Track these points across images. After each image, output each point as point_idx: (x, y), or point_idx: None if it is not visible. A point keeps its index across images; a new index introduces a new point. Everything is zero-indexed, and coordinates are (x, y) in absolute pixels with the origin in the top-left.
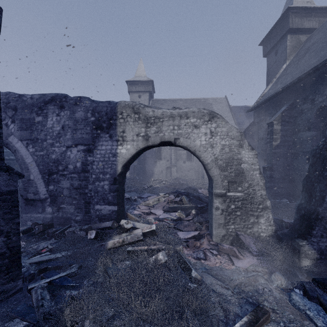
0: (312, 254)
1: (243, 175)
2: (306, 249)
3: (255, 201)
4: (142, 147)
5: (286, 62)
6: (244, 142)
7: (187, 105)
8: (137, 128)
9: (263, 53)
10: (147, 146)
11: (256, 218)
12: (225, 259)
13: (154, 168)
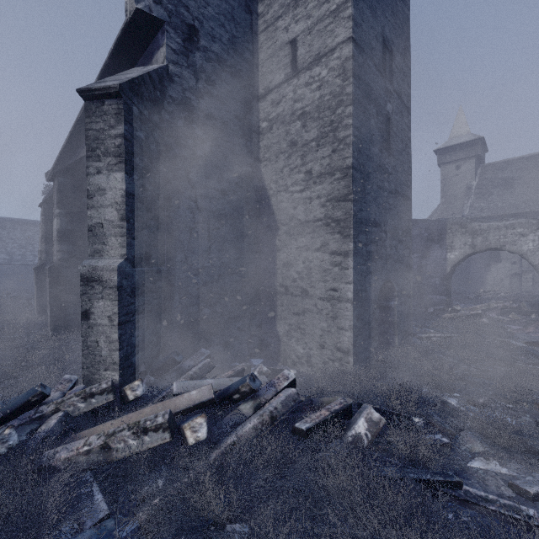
0: None
1: None
2: None
3: None
4: (469, 253)
5: None
6: None
7: None
8: (464, 239)
9: None
10: (473, 252)
11: None
12: None
13: (484, 276)
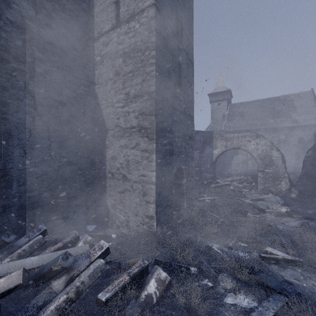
0: (296, 192)
1: (272, 162)
2: (293, 190)
3: (279, 174)
4: (224, 150)
5: None
6: (273, 148)
7: (265, 105)
8: (222, 143)
9: None
10: (226, 150)
11: (279, 182)
12: (259, 194)
13: (231, 162)
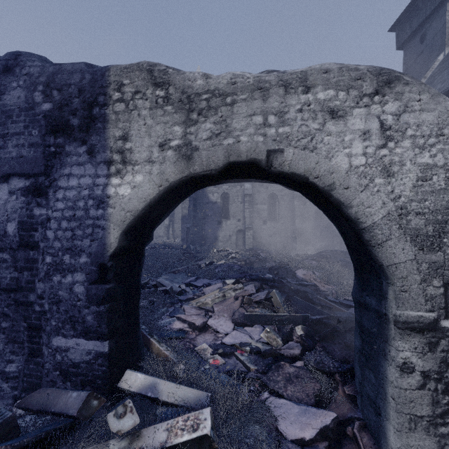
0: None
1: None
2: None
3: None
4: (176, 181)
5: (445, 49)
6: None
7: None
8: (160, 126)
9: (397, 43)
10: (190, 178)
11: None
12: None
13: (217, 232)
